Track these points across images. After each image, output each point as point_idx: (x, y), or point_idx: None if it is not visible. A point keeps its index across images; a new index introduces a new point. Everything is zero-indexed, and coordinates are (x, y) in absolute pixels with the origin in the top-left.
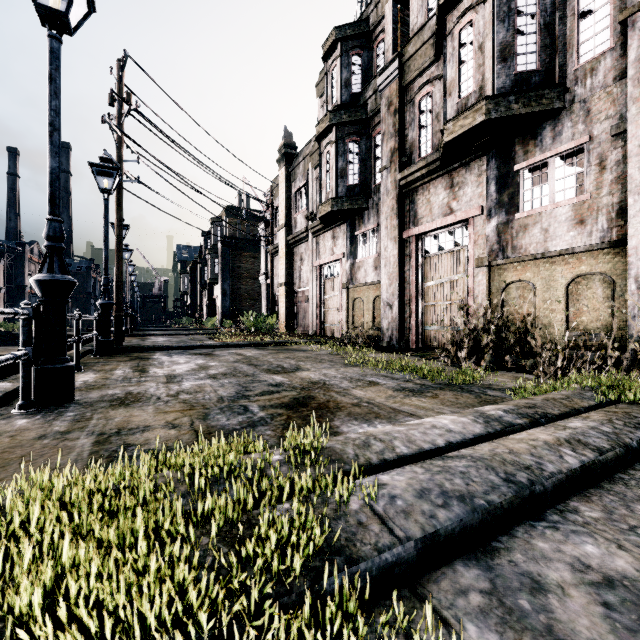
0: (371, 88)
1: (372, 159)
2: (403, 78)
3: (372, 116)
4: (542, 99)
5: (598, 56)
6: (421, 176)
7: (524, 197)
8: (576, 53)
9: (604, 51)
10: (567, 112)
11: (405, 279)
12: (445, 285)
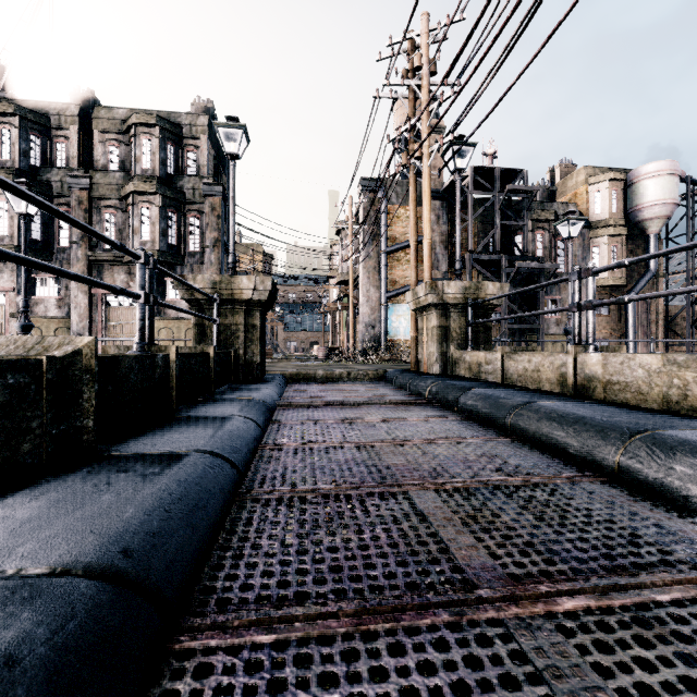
0: (56, 174)
1: (56, 226)
2: (92, 192)
3: (57, 196)
4: (178, 259)
5: (196, 252)
6: (109, 260)
7: (169, 292)
8: (189, 246)
9: (198, 251)
10: (186, 266)
11: (93, 319)
12: (124, 325)
